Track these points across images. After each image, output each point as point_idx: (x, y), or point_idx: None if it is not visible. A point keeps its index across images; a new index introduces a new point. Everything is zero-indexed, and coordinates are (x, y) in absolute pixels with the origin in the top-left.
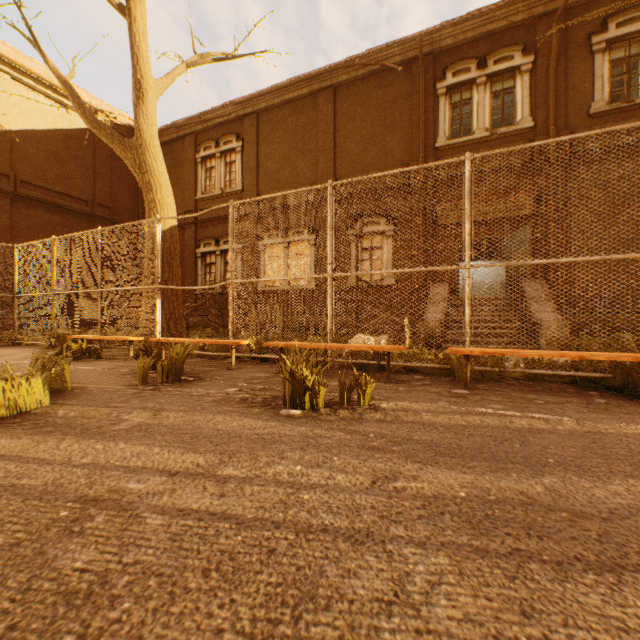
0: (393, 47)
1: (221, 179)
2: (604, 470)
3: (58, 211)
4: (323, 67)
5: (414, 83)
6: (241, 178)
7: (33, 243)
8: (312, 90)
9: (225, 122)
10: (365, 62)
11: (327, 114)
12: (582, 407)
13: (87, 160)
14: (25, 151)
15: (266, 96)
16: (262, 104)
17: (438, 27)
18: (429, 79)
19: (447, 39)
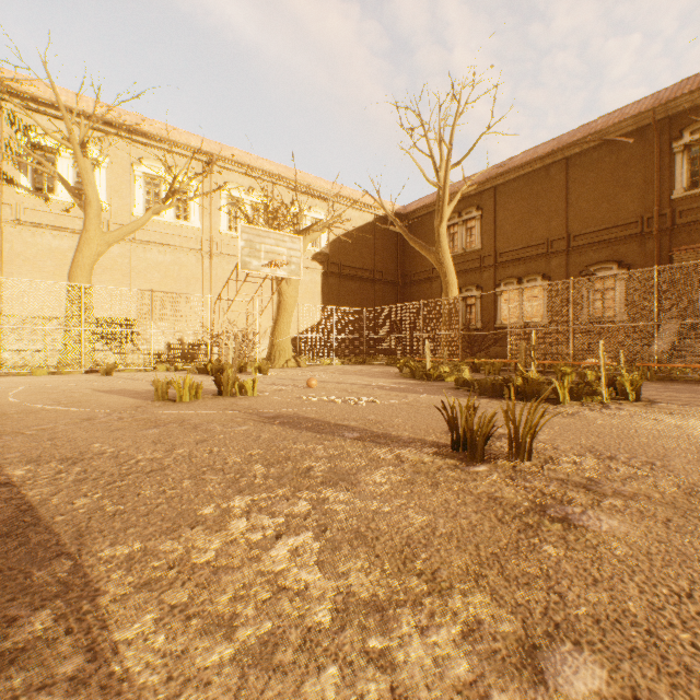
0: (625, 121)
1: (462, 241)
2: (662, 389)
3: (357, 280)
4: (555, 141)
5: (647, 146)
6: (480, 239)
7: (347, 302)
8: (545, 164)
9: (466, 197)
10: (596, 139)
11: (559, 181)
12: (695, 385)
13: (370, 243)
14: (343, 247)
15: (503, 175)
16: (499, 181)
17: (672, 98)
18: (664, 140)
19: (683, 104)
